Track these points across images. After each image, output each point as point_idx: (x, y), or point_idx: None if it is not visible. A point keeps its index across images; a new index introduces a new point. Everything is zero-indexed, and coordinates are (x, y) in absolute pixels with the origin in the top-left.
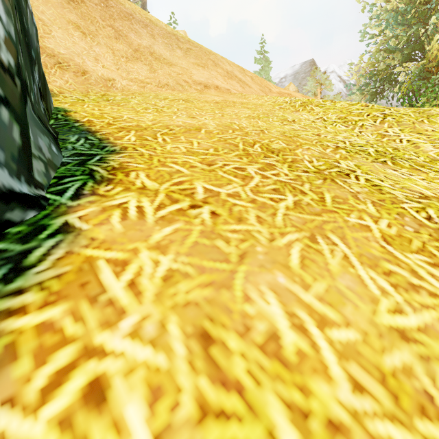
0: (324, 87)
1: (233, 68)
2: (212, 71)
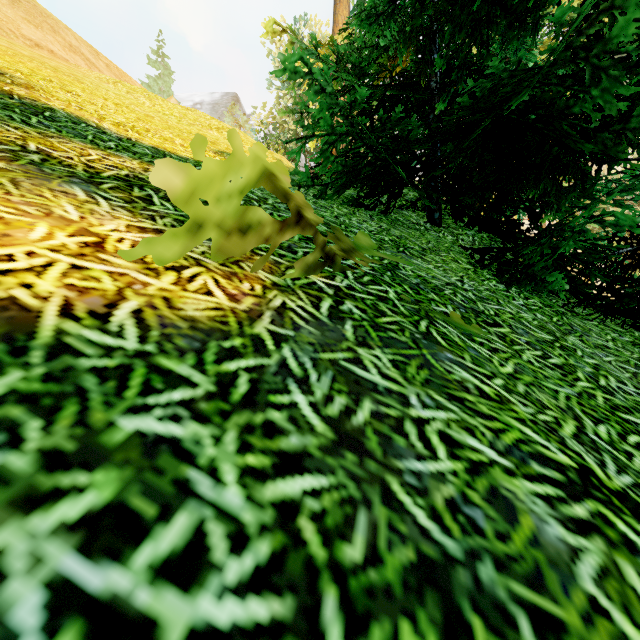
0: (244, 131)
1: (81, 45)
2: (48, 35)
